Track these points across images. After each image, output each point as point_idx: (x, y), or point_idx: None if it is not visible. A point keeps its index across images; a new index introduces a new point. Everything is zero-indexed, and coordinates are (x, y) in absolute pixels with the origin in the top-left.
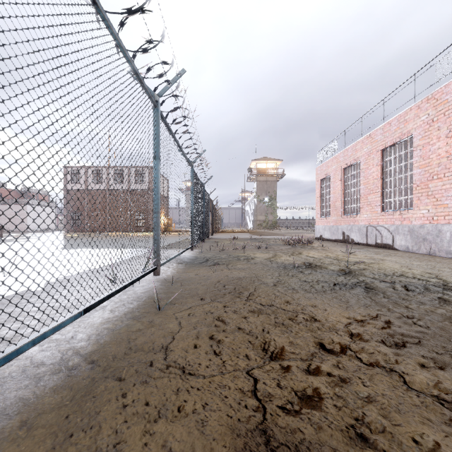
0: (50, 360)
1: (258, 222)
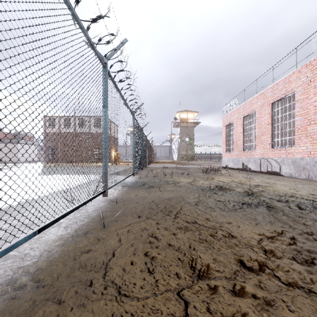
0: (0, 279)
1: (181, 156)
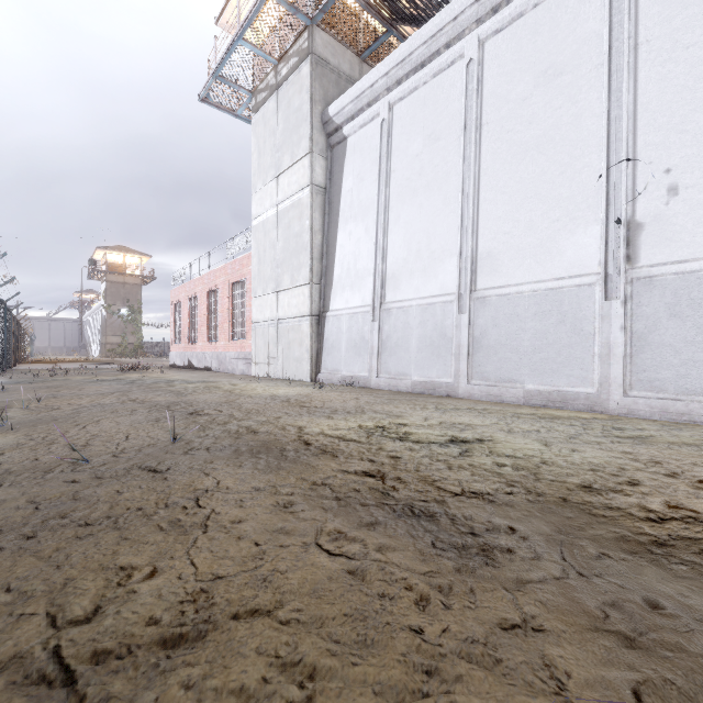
0: None
1: (108, 347)
